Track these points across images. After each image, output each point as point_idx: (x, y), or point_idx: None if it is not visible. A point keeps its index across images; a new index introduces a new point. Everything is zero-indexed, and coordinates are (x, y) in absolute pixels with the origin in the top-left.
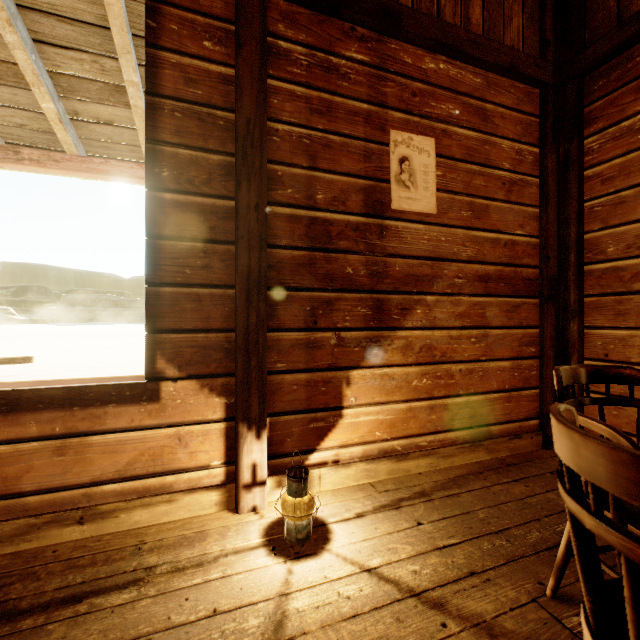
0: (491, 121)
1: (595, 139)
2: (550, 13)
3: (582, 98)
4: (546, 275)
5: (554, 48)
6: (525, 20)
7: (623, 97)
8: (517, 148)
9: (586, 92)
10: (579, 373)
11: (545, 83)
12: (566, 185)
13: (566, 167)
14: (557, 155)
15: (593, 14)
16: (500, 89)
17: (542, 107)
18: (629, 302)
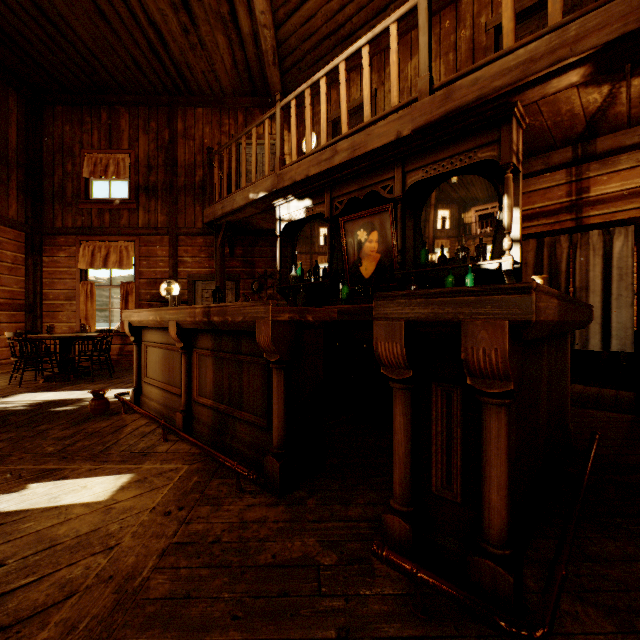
0: (3, 244)
1: (47, 259)
2: (30, 207)
3: (43, 242)
4: (29, 303)
5: (32, 220)
6: (19, 206)
7: (55, 249)
8: (15, 255)
9: (44, 241)
10: (25, 332)
11: (28, 232)
12: (37, 271)
13: (37, 265)
14: (34, 259)
15: (47, 216)
16: (7, 232)
17: (27, 240)
18: (57, 314)
